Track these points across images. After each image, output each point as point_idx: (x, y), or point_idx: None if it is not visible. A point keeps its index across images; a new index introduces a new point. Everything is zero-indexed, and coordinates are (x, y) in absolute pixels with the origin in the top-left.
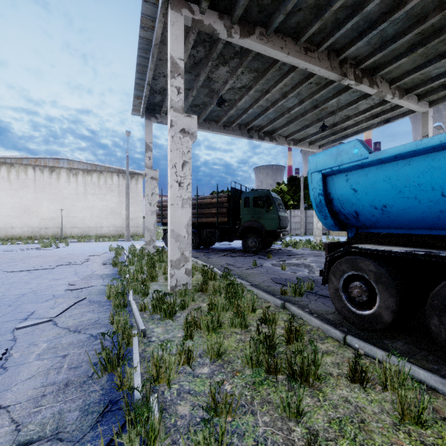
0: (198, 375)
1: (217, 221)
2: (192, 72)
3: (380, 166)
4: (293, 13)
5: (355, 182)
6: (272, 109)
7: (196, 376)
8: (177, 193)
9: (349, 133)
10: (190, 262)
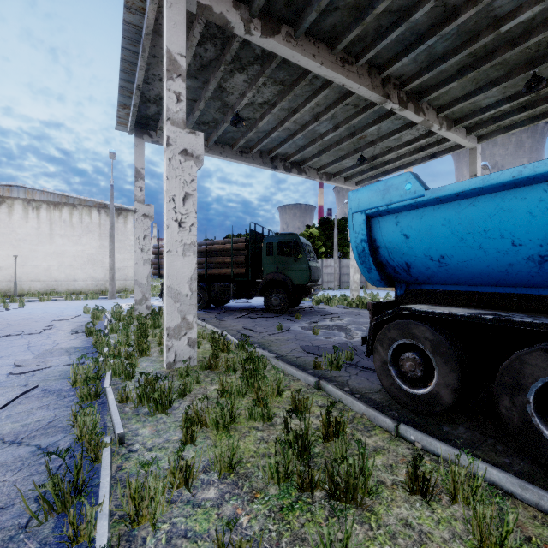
0: (201, 504)
1: (232, 272)
2: (199, 78)
3: (438, 207)
4: (328, 12)
5: (407, 227)
6: (302, 133)
7: (198, 505)
8: (176, 236)
9: (390, 168)
10: (195, 329)
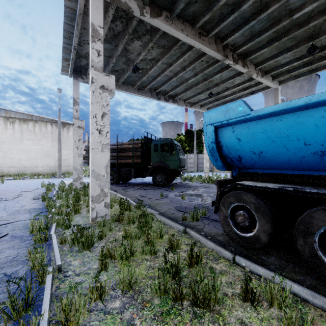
0: (110, 311)
1: (132, 162)
2: (112, 43)
3: (259, 121)
4: (190, 4)
5: (239, 133)
6: (175, 78)
7: (108, 313)
8: (97, 139)
9: (227, 100)
10: (109, 197)
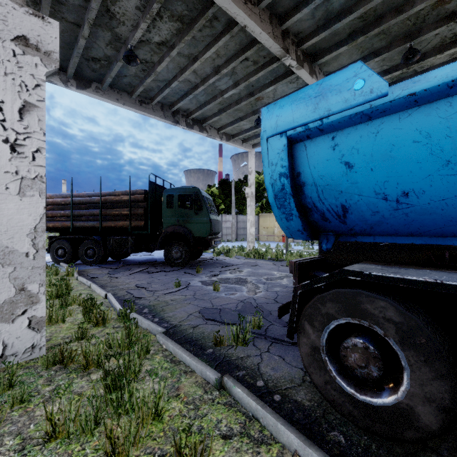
0: None
1: (129, 225)
2: None
3: (409, 113)
4: None
5: (351, 150)
6: (202, 87)
7: None
8: (6, 164)
9: None
10: (42, 303)
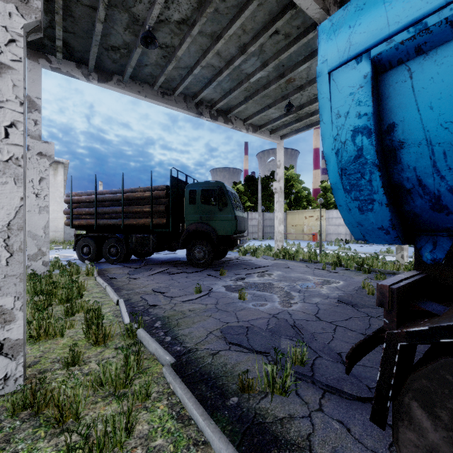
0: None
1: (151, 223)
2: None
3: None
4: None
5: None
6: (227, 71)
7: None
8: None
9: (315, 121)
10: (18, 321)
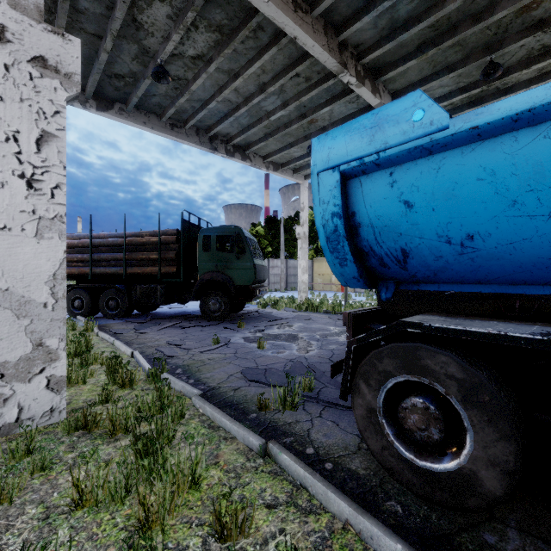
0: None
1: (159, 271)
2: None
3: (472, 148)
4: None
5: (411, 188)
6: (245, 108)
7: None
8: (22, 203)
9: None
10: (62, 360)
